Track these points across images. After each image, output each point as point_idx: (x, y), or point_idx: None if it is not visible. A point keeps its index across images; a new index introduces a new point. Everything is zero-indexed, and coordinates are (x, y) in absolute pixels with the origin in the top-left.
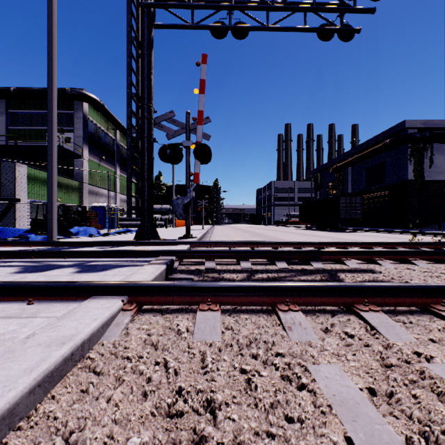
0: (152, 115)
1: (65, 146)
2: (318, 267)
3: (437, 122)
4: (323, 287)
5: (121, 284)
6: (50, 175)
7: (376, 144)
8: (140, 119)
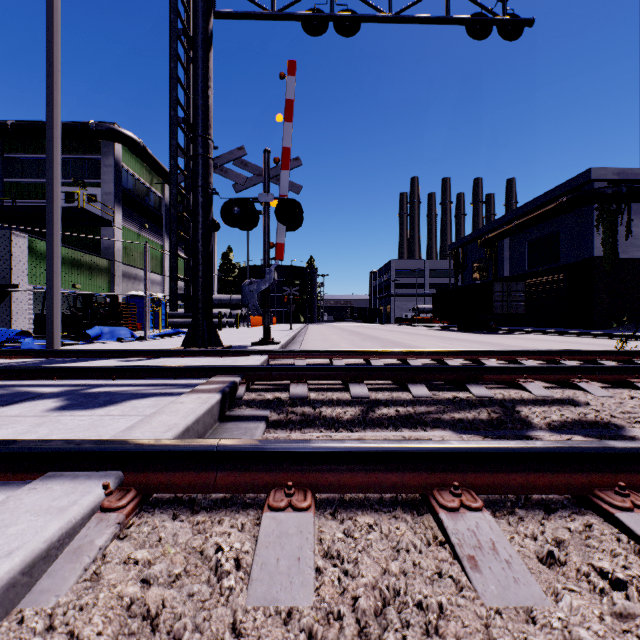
0: (210, 152)
1: (88, 207)
2: (480, 395)
3: (638, 172)
4: (527, 452)
5: (108, 446)
6: (49, 246)
7: (546, 205)
8: (192, 159)
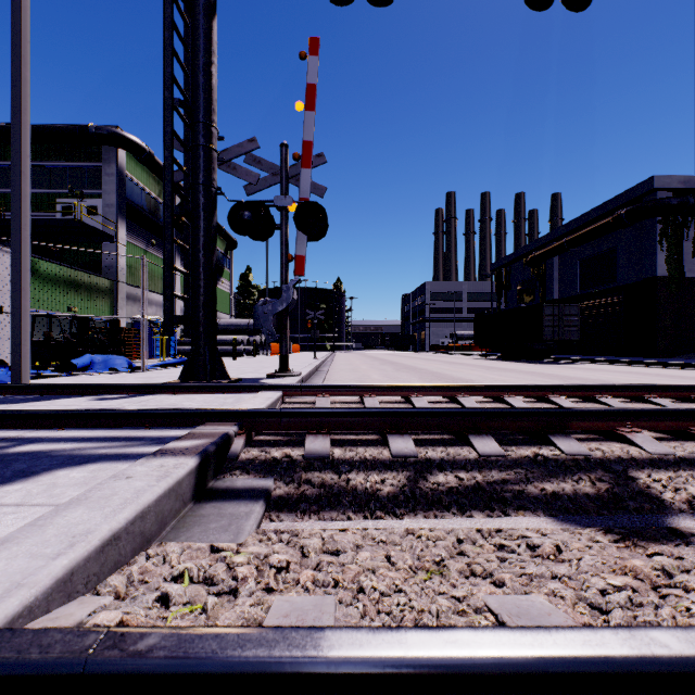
0: (214, 142)
1: (88, 221)
2: (573, 452)
3: None
4: None
5: None
6: (15, 256)
7: (601, 219)
8: (191, 151)
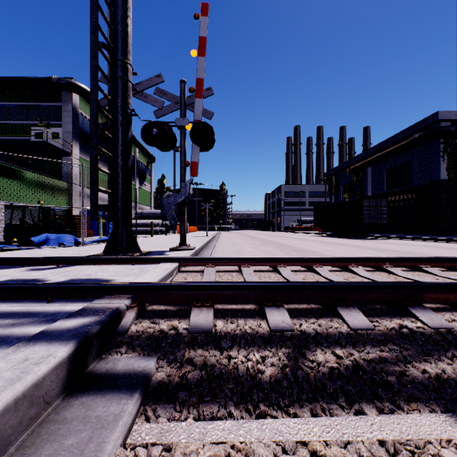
0: (129, 75)
1: (53, 142)
2: (436, 325)
3: None
4: None
5: None
6: None
7: (401, 141)
8: (112, 82)
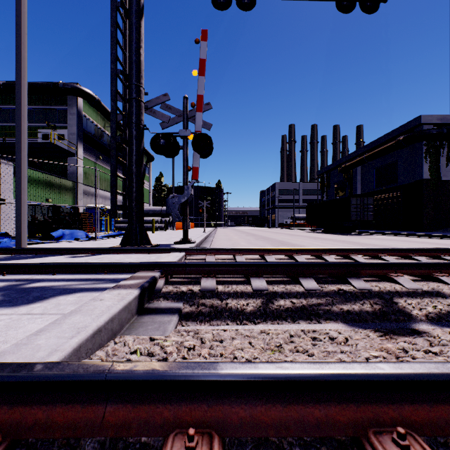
0: (142, 96)
1: (58, 144)
2: (361, 287)
3: None
4: None
5: None
6: (18, 168)
7: (388, 142)
8: (127, 102)
